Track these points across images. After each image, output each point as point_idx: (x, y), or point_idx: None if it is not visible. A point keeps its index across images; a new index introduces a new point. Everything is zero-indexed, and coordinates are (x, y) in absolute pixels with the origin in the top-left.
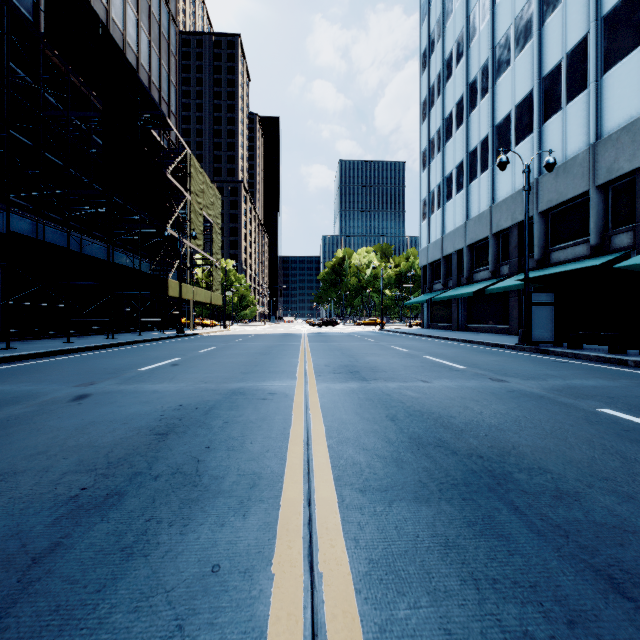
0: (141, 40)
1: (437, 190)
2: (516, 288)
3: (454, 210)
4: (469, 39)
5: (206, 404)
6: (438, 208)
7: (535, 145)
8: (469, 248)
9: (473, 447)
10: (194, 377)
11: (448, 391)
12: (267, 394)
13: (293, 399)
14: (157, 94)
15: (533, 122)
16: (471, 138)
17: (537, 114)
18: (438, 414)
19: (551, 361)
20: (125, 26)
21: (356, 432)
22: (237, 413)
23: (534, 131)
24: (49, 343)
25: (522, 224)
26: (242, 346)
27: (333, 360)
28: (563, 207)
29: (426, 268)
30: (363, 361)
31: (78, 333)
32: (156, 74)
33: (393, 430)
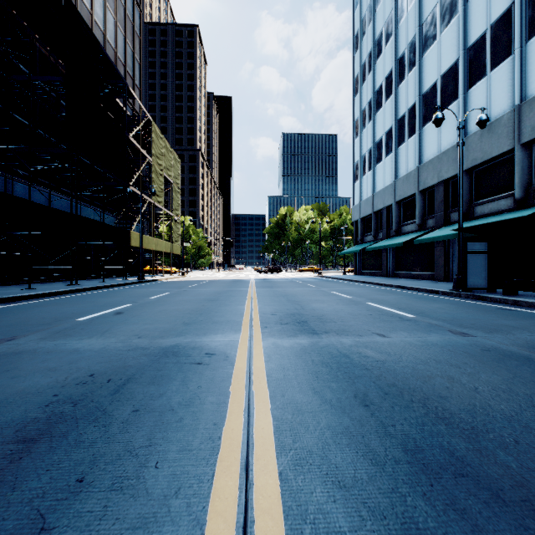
0: (108, 20)
1: (368, 154)
2: (445, 238)
3: (384, 171)
4: (398, 20)
5: (124, 373)
6: (369, 170)
7: (460, 109)
8: (397, 204)
9: (518, 478)
10: (130, 329)
11: (414, 350)
12: (204, 355)
13: (234, 364)
14: (123, 69)
15: (458, 89)
16: (399, 107)
17: (462, 81)
18: (422, 392)
19: (495, 308)
20: (92, 6)
21: (320, 434)
22: (157, 390)
23: (459, 97)
24: (11, 289)
25: (447, 181)
26: (193, 292)
27: (279, 307)
28: (487, 165)
29: (358, 222)
30: (309, 308)
31: (47, 279)
32: (122, 51)
33: (373, 429)
